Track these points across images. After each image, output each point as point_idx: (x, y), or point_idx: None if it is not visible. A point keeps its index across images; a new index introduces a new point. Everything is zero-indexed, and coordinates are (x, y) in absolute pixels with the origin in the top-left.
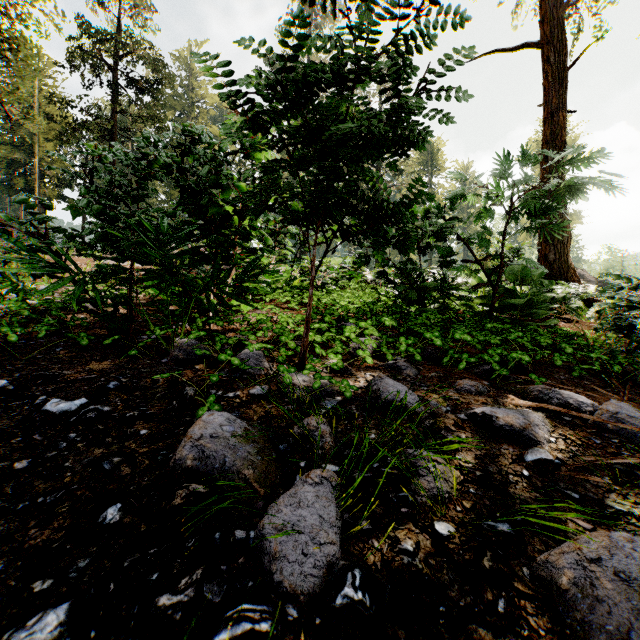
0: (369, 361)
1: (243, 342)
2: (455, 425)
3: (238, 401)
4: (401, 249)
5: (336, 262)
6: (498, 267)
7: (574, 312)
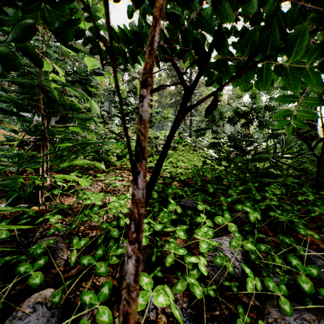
0: None
1: None
2: None
3: None
4: None
5: None
6: (322, 139)
7: None
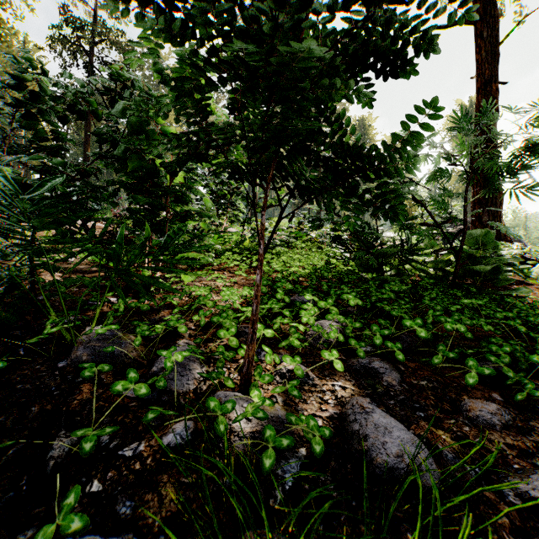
0: (338, 367)
1: (158, 353)
2: (512, 529)
3: (137, 469)
4: (386, 215)
5: (284, 223)
6: (461, 231)
7: (520, 273)
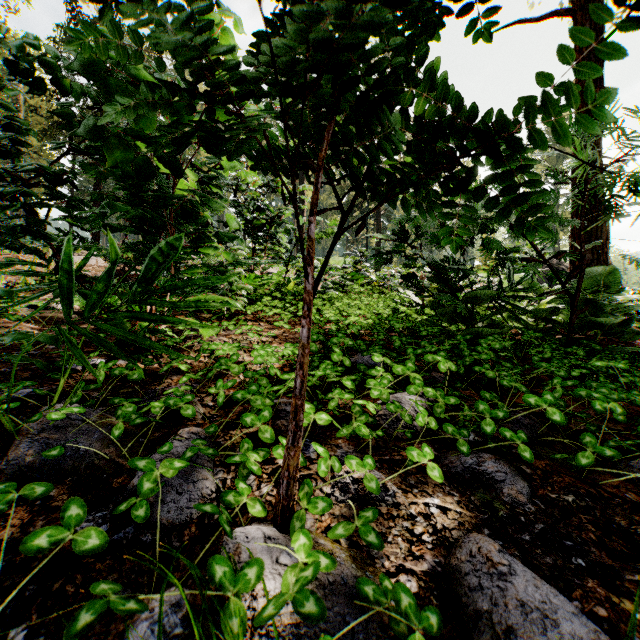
0: (435, 475)
1: (130, 464)
2: None
3: None
4: (519, 227)
5: (338, 261)
6: (578, 268)
7: None
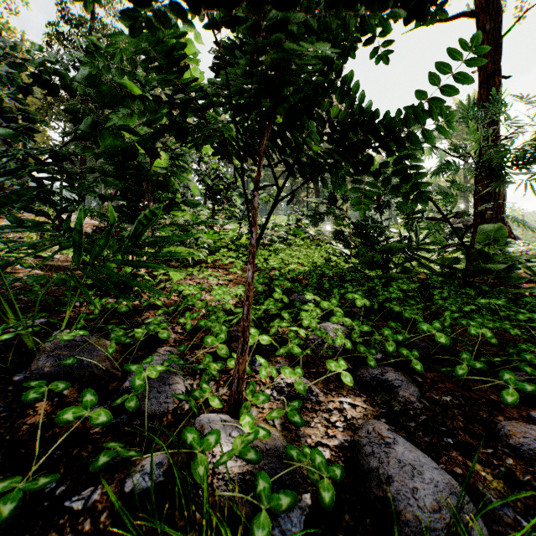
0: (347, 380)
1: (126, 367)
2: None
3: (86, 529)
4: (406, 198)
5: (282, 219)
6: (472, 226)
7: (528, 271)
